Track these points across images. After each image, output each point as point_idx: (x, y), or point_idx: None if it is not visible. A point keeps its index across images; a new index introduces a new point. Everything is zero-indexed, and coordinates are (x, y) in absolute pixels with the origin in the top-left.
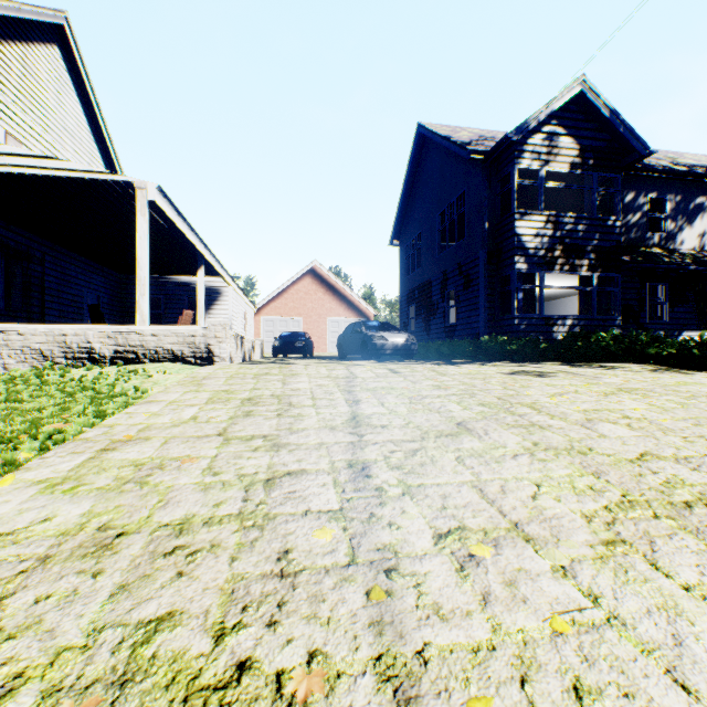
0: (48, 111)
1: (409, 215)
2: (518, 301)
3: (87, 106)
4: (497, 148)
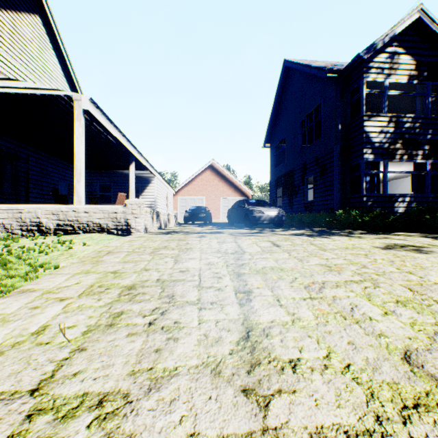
0: (31, 59)
1: (277, 126)
2: (366, 183)
3: (61, 58)
4: (350, 66)
